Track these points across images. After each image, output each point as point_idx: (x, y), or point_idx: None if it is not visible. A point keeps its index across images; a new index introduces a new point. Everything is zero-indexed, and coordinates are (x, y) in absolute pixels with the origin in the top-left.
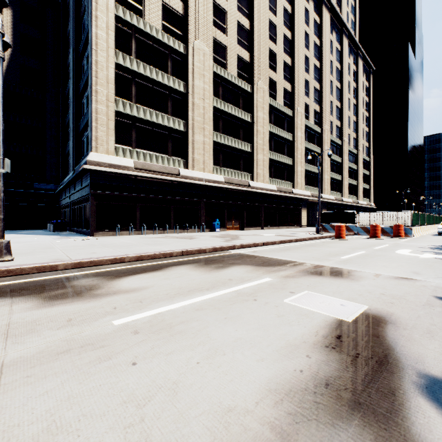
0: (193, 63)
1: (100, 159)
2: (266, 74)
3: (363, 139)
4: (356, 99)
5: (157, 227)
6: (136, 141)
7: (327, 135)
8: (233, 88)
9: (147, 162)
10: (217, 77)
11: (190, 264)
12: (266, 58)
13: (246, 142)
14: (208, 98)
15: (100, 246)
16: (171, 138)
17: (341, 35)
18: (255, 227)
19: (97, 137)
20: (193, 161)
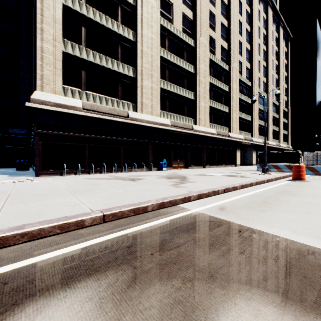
0: (141, 13)
1: (45, 98)
2: (207, 32)
3: (283, 94)
4: (278, 60)
5: (105, 167)
6: (86, 84)
7: (256, 88)
8: (178, 41)
9: (96, 104)
10: (164, 30)
11: (94, 277)
12: (207, 17)
13: (190, 91)
14: (155, 47)
15: (1, 197)
16: (121, 83)
17: (267, 6)
18: (198, 166)
19: (43, 75)
20: (141, 105)
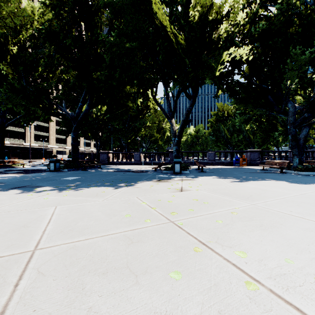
0: None
1: None
2: None
3: None
4: None
5: None
6: None
7: None
8: None
9: None
10: None
11: None
12: None
13: (22, 128)
14: None
15: None
16: None
17: None
18: (27, 159)
19: None
20: None
